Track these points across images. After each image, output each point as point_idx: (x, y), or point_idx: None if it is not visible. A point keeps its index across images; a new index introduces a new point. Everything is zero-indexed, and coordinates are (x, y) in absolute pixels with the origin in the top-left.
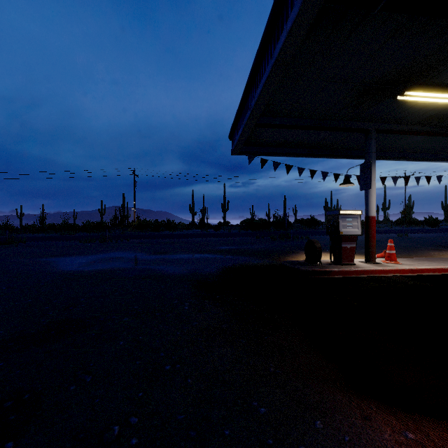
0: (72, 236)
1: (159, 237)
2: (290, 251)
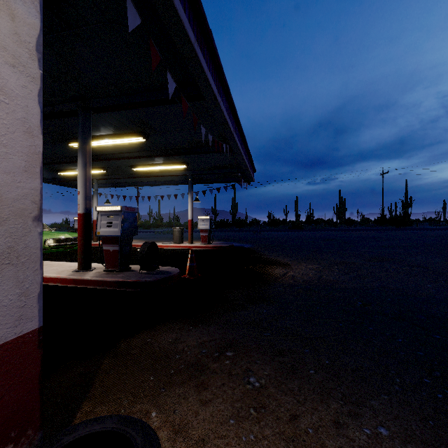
0: None
1: None
2: None
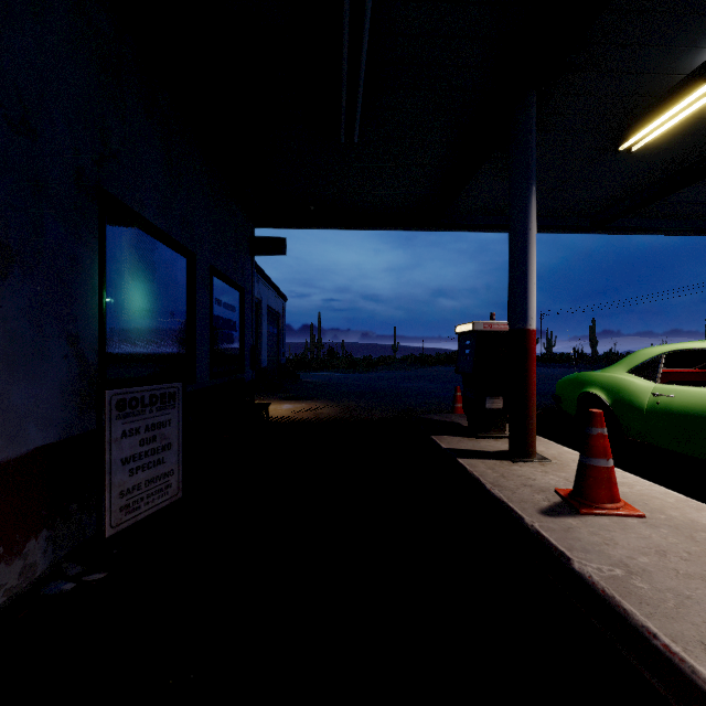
0: None
1: None
2: None
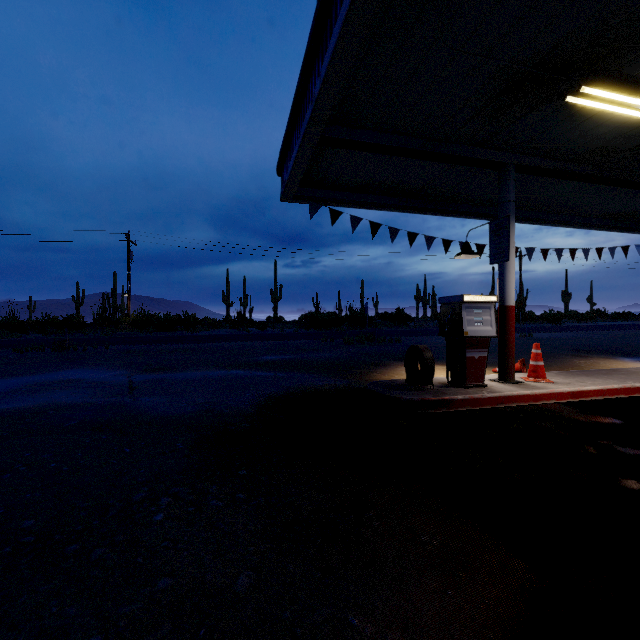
0: (10, 341)
1: (165, 341)
2: (377, 363)
